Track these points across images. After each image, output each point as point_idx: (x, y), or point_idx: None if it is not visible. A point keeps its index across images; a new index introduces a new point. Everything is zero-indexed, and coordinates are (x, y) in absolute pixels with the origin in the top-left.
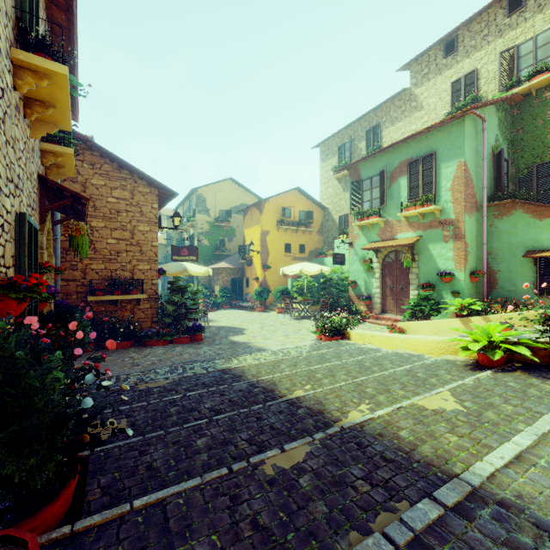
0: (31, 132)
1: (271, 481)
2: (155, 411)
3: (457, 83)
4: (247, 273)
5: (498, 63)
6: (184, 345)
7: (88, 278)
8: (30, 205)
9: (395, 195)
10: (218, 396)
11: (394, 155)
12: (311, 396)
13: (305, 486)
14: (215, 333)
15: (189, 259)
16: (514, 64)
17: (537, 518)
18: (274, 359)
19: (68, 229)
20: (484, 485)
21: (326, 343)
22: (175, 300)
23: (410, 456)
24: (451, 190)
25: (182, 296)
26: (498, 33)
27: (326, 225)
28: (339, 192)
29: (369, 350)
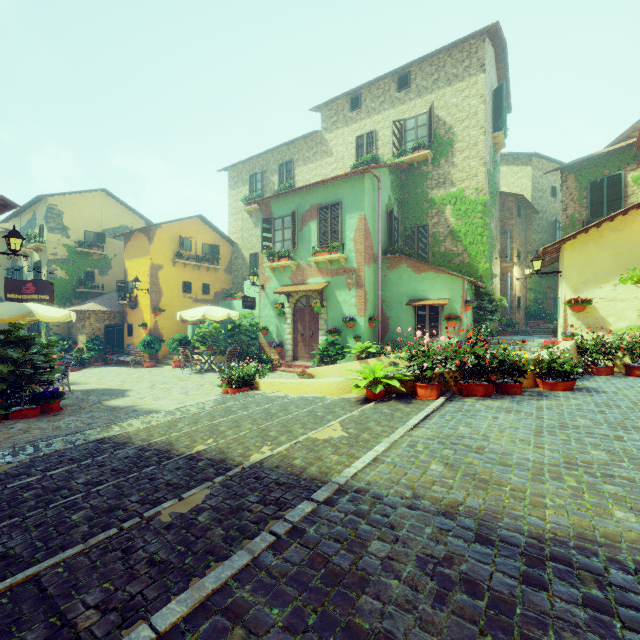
0: None
1: (168, 526)
2: None
3: (361, 139)
4: (129, 318)
5: (391, 130)
6: (30, 420)
7: None
8: None
9: (306, 239)
10: (96, 468)
11: (306, 197)
12: (213, 448)
13: (204, 521)
14: (81, 398)
15: (37, 298)
16: (402, 135)
17: (376, 493)
18: (170, 419)
19: None
20: (348, 482)
21: (232, 396)
22: (14, 356)
23: (300, 477)
24: (354, 240)
25: (26, 351)
26: (391, 104)
27: (235, 263)
28: (250, 227)
29: (277, 398)
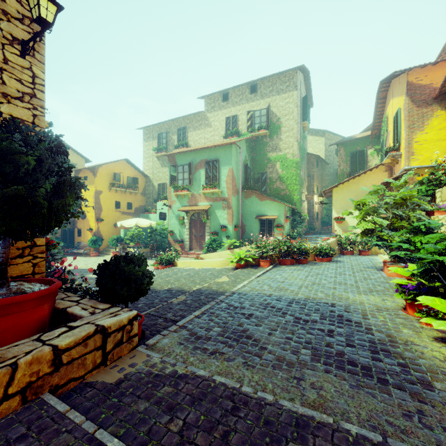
0: None
1: (178, 304)
2: None
3: (229, 119)
4: (79, 225)
5: (246, 116)
6: None
7: None
8: None
9: (198, 179)
10: None
11: (197, 155)
12: (175, 287)
13: (189, 302)
14: (70, 274)
15: None
16: (253, 120)
17: (245, 293)
18: None
19: None
20: (235, 291)
21: (164, 269)
22: None
23: (217, 292)
24: (226, 182)
25: None
26: (246, 100)
27: (148, 189)
28: (158, 167)
29: (190, 269)
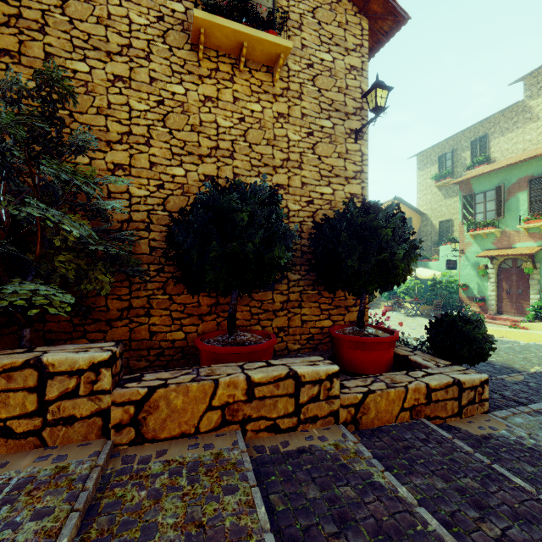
0: None
1: (515, 383)
2: None
3: None
4: None
5: None
6: None
7: None
8: None
9: (513, 208)
10: None
11: (512, 172)
12: (496, 361)
13: (534, 386)
14: None
15: None
16: None
17: None
18: None
19: None
20: None
21: None
22: None
23: None
24: None
25: None
26: None
27: (423, 230)
28: (438, 199)
29: (508, 341)
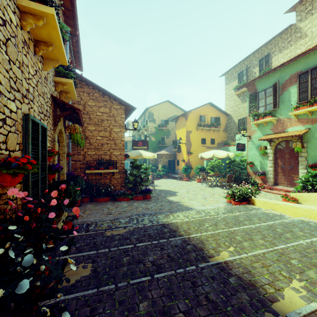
0: (43, 67)
1: None
2: (112, 258)
3: None
4: (177, 157)
5: None
6: (139, 202)
7: (86, 159)
8: (42, 113)
9: (286, 100)
10: (159, 250)
11: (285, 71)
12: (238, 262)
13: None
14: (158, 194)
15: (143, 148)
16: None
17: None
18: (199, 218)
19: (68, 129)
20: None
21: (236, 206)
22: (134, 173)
23: None
24: None
25: (138, 171)
26: None
27: (229, 126)
28: (238, 104)
29: (274, 215)
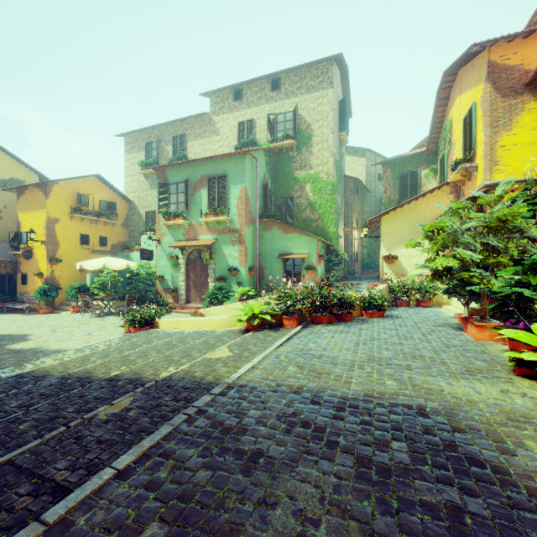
0: None
1: (106, 421)
2: None
3: (242, 124)
4: (23, 268)
5: (266, 120)
6: None
7: None
8: None
9: (198, 203)
10: (25, 395)
11: (197, 168)
12: (128, 371)
13: (133, 415)
14: None
15: None
16: (275, 126)
17: (253, 386)
18: (82, 355)
19: None
20: (234, 382)
21: (136, 334)
22: None
23: (200, 383)
24: (237, 206)
25: None
26: (266, 100)
27: (131, 219)
28: (146, 188)
29: (175, 333)
